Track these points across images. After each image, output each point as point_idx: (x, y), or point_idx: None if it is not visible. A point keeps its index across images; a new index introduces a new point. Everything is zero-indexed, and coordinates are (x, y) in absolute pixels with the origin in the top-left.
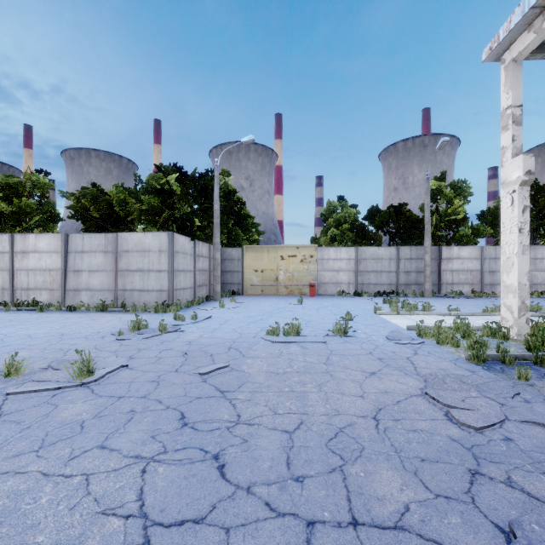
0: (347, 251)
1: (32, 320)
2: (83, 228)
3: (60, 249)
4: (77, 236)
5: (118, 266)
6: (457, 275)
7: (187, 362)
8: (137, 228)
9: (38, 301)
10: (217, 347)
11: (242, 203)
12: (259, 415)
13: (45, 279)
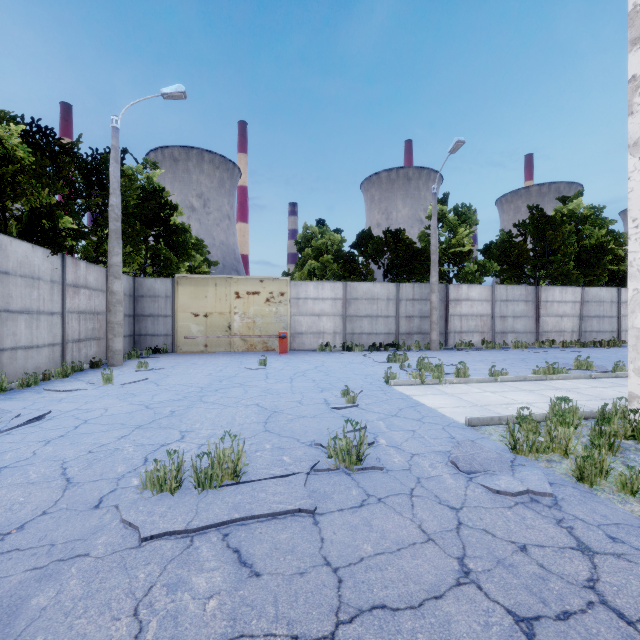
0: (332, 288)
1: None
2: None
3: None
4: None
5: None
6: (466, 321)
7: None
8: None
9: None
10: None
11: (171, 206)
12: None
13: None
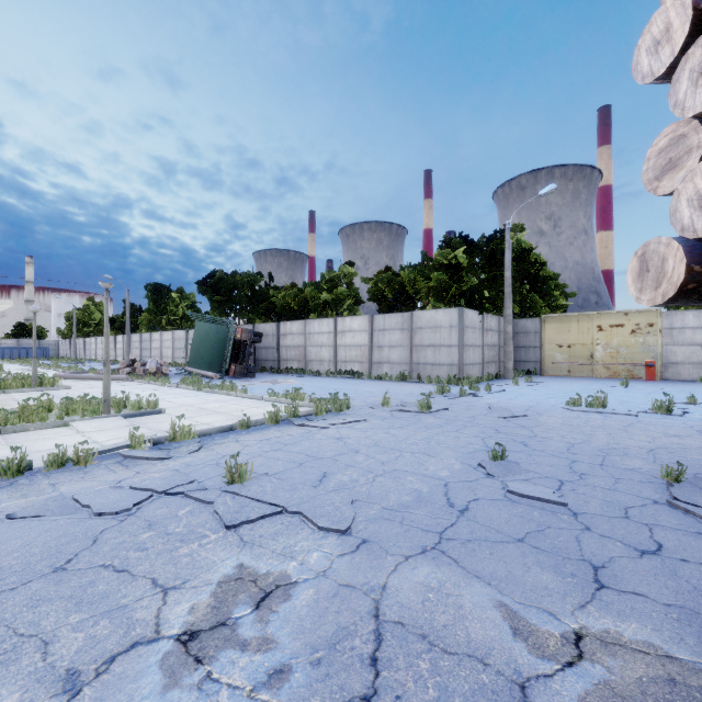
0: None
1: (359, 384)
2: (379, 309)
3: (368, 329)
4: (380, 316)
5: (413, 342)
6: None
7: (491, 412)
8: (423, 305)
9: (356, 371)
10: (515, 408)
11: (540, 263)
12: (550, 436)
13: (357, 354)
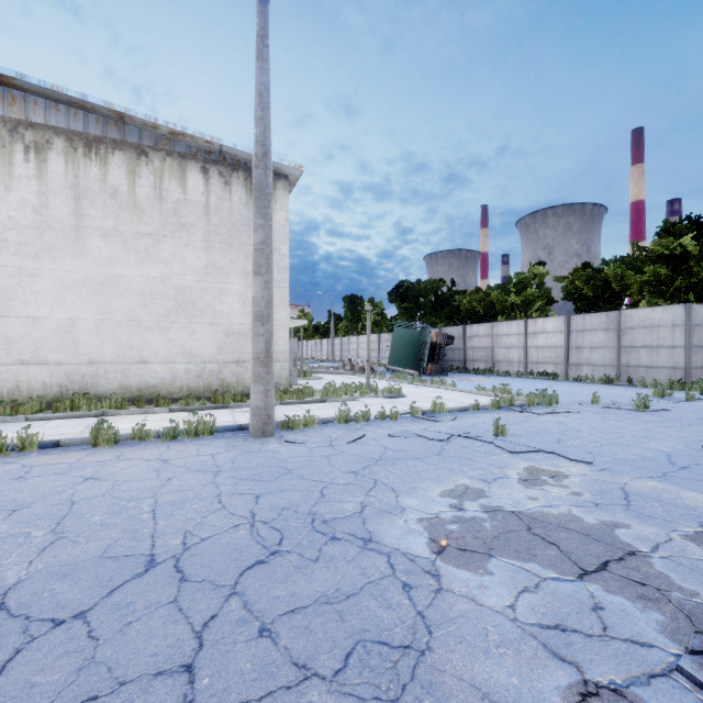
0: None
1: (556, 384)
2: (576, 308)
3: (563, 330)
4: (578, 317)
5: (621, 343)
6: None
7: None
8: (634, 301)
9: (551, 372)
10: None
11: None
12: None
13: (550, 355)
